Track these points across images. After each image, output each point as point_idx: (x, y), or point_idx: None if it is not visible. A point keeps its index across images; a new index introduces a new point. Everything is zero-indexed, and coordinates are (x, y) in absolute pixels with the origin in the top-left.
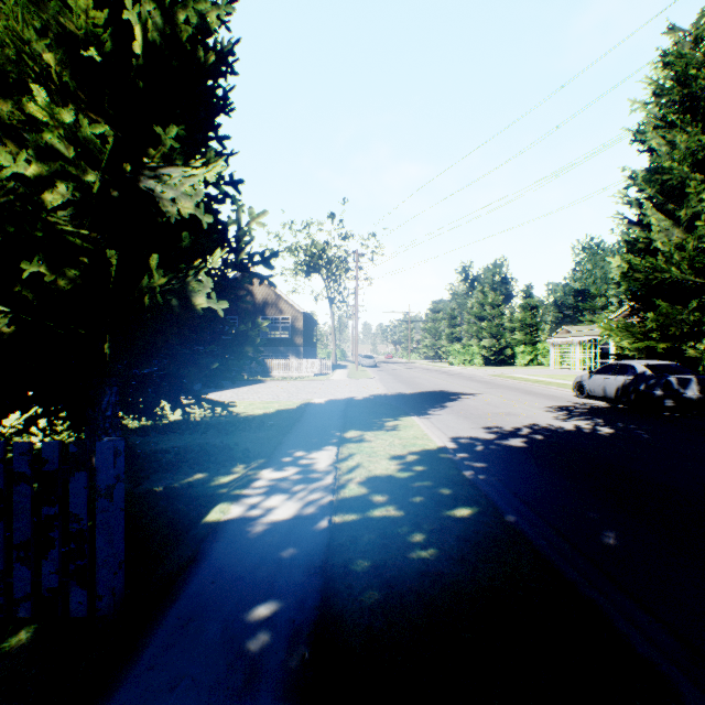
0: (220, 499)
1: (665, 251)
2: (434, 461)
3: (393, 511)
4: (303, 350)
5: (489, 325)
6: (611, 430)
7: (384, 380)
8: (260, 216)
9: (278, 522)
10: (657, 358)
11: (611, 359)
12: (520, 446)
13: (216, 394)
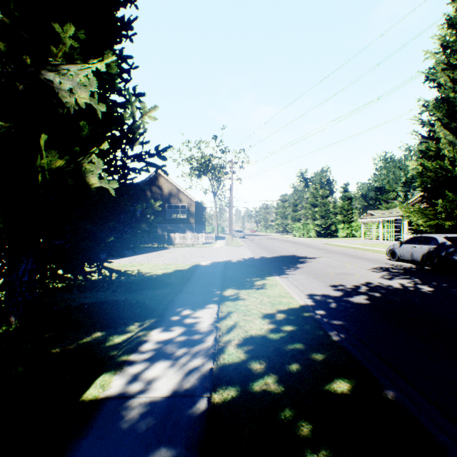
0: (107, 365)
1: (450, 157)
2: (300, 320)
3: (273, 385)
4: (195, 227)
5: (320, 210)
6: (430, 288)
7: (251, 247)
8: (151, 111)
9: (155, 402)
10: (442, 232)
11: (405, 233)
12: (365, 303)
13: (132, 258)
